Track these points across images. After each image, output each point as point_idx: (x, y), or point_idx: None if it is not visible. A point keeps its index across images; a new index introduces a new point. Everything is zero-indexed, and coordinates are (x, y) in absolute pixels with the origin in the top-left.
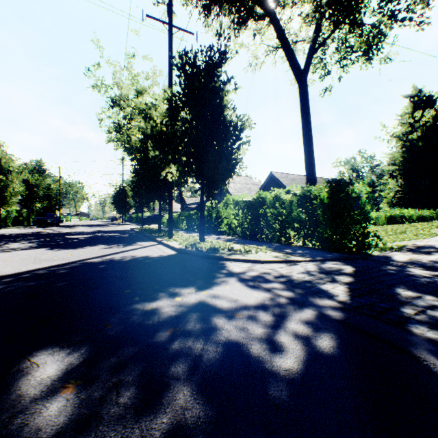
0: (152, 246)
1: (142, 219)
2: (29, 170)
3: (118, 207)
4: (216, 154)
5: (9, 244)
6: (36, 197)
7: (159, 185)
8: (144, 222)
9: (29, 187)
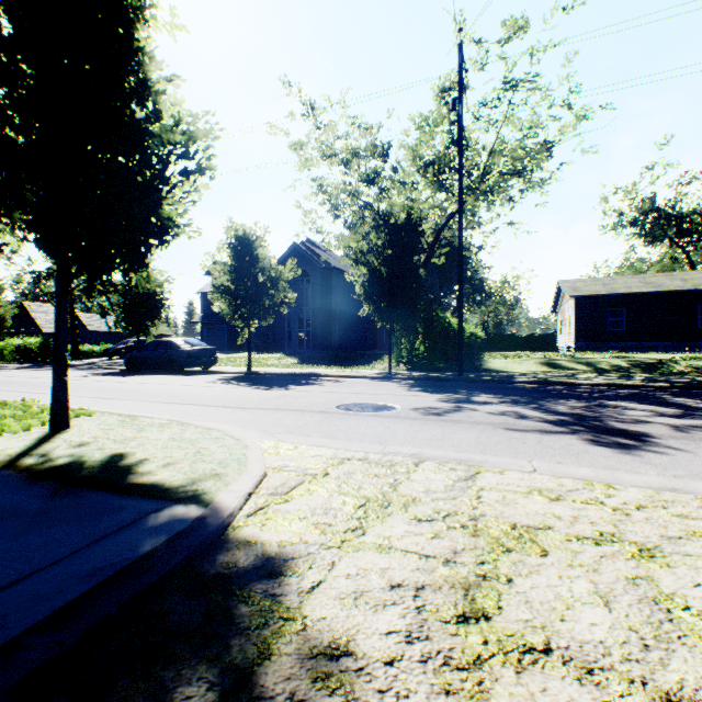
0: None
1: None
2: None
3: None
4: None
5: None
6: None
7: None
8: None
9: None
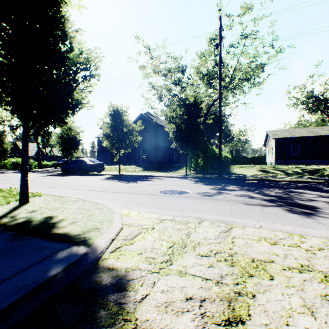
0: None
1: None
2: None
3: None
4: (2, 152)
5: None
6: None
7: None
8: None
9: None
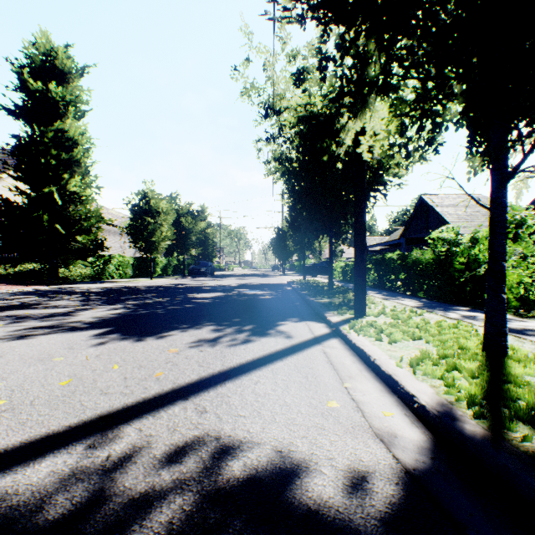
0: (315, 348)
1: (303, 268)
2: (184, 213)
3: (275, 252)
4: None
5: (91, 310)
6: (189, 243)
7: (328, 208)
8: (306, 271)
9: (183, 232)
